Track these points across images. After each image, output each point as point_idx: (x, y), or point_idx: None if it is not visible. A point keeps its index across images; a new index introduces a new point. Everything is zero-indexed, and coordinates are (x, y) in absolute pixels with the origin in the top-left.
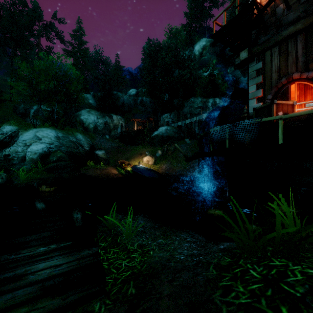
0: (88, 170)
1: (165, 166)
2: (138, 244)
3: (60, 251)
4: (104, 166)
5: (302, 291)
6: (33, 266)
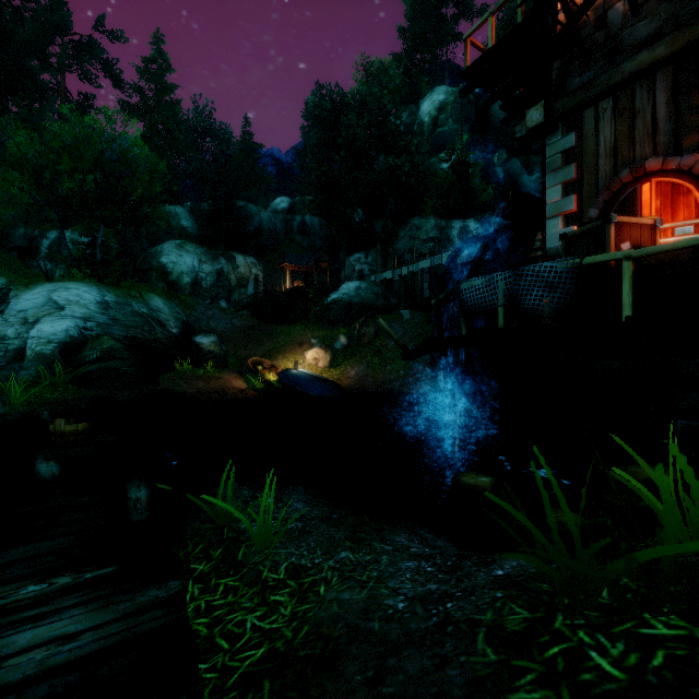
0: (177, 382)
1: (356, 371)
2: (289, 567)
3: (83, 592)
4: (216, 370)
5: None
6: (1, 640)
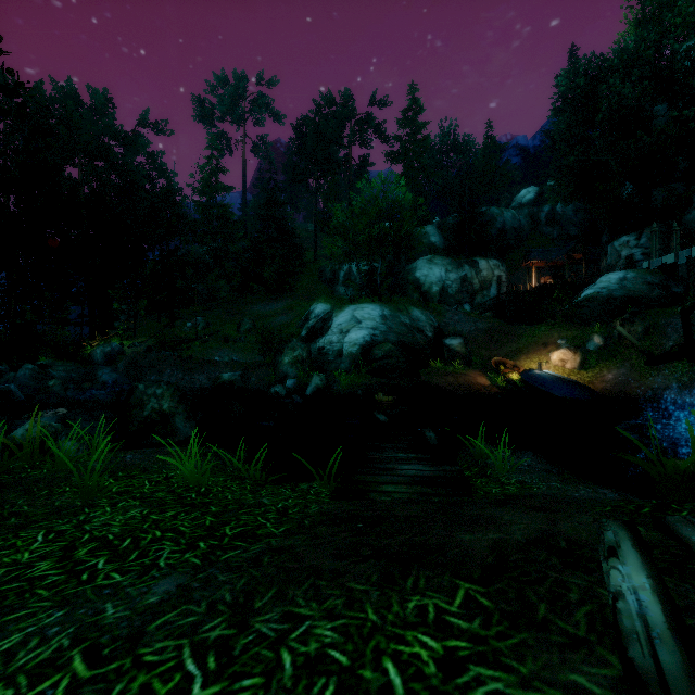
0: (433, 376)
1: (613, 375)
2: (517, 480)
3: (420, 461)
4: (462, 368)
5: (687, 507)
6: (399, 465)
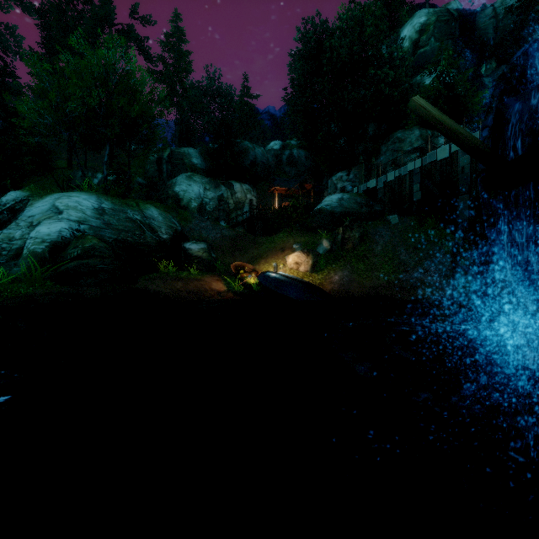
0: (155, 282)
1: (339, 276)
2: None
3: None
4: (199, 273)
5: None
6: None
